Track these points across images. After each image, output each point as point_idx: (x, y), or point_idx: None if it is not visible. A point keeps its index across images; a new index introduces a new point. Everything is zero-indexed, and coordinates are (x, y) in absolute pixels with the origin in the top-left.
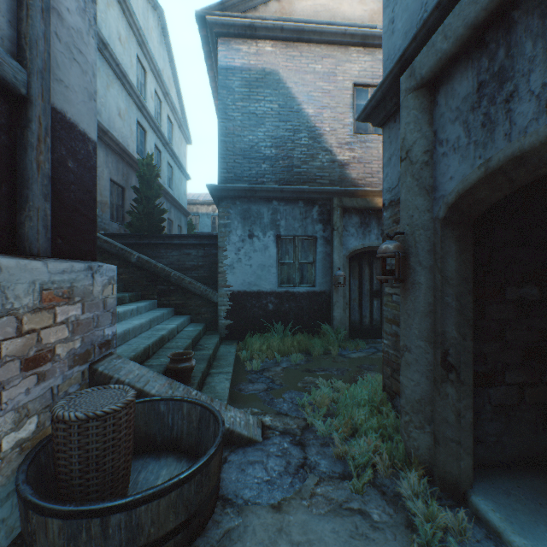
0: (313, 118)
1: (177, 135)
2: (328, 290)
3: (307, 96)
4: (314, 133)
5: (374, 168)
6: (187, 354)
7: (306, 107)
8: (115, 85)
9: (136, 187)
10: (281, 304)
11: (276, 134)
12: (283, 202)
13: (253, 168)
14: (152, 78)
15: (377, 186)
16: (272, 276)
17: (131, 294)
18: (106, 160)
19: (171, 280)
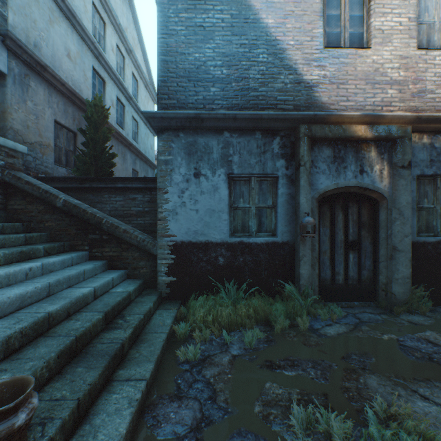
0: (273, 29)
1: (143, 93)
2: (292, 240)
3: (266, 2)
4: (275, 48)
5: (350, 89)
6: (24, 385)
7: (264, 16)
8: (62, 23)
9: (82, 129)
10: (234, 258)
11: (228, 50)
12: (236, 134)
13: (200, 93)
14: (113, 31)
15: (354, 112)
16: (222, 223)
17: (49, 245)
18: (48, 99)
19: (103, 228)
